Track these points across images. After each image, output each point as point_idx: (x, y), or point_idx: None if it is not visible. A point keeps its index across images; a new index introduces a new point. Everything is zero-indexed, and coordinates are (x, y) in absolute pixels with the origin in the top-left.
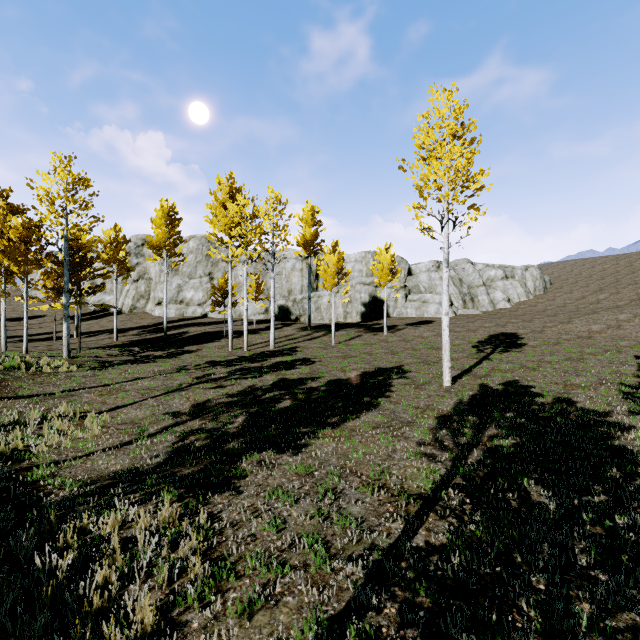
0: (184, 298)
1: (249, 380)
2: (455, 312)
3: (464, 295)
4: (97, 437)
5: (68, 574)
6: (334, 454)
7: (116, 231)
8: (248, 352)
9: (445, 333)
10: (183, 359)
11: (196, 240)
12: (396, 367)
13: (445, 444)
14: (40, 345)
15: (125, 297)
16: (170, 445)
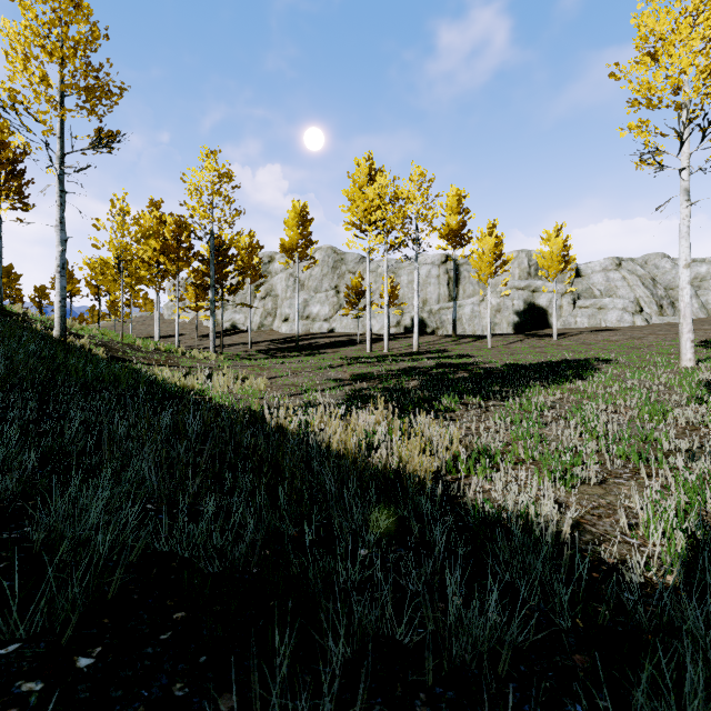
0: (310, 313)
1: (406, 363)
2: (647, 320)
3: (659, 298)
4: (263, 391)
5: None
6: (564, 401)
7: (250, 237)
8: (389, 352)
9: (684, 293)
10: (322, 356)
11: (322, 252)
12: (590, 358)
13: None
14: None
15: (253, 315)
16: (345, 392)
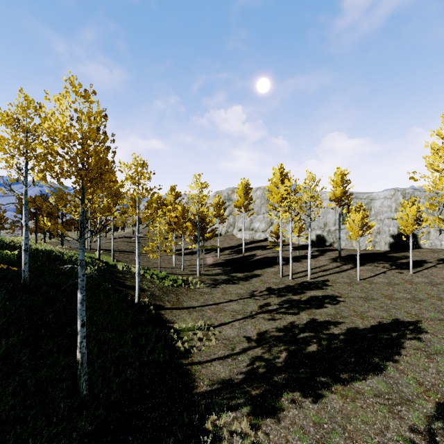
0: (254, 227)
1: (291, 316)
2: None
3: None
4: (214, 347)
5: (210, 443)
6: (340, 412)
7: (219, 199)
8: (292, 281)
9: None
10: (253, 283)
11: (261, 190)
12: (413, 322)
13: (436, 439)
14: (187, 259)
15: (222, 226)
16: (246, 367)
